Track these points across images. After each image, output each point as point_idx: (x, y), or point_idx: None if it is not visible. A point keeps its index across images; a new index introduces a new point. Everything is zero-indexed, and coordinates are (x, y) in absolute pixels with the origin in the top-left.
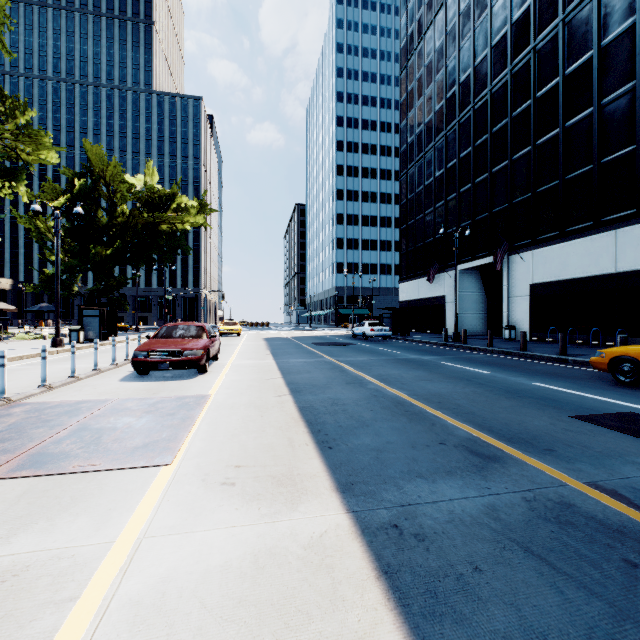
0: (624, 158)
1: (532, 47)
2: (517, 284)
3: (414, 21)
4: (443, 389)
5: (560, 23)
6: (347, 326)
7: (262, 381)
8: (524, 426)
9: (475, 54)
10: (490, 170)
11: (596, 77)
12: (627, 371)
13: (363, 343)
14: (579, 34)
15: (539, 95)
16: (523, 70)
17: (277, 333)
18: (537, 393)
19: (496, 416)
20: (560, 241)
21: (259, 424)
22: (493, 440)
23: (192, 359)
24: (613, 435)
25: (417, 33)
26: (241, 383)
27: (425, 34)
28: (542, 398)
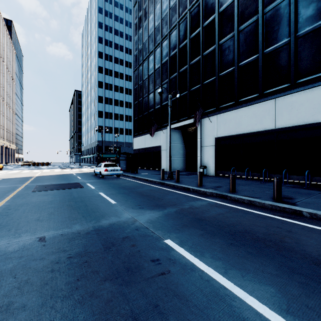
0: (281, 48)
1: None
2: (207, 138)
3: None
4: None
5: None
6: None
7: None
8: None
9: None
10: (189, 62)
11: None
12: None
13: (93, 183)
14: None
15: (221, 10)
16: None
17: (37, 172)
18: None
19: None
20: (236, 108)
21: None
22: None
23: None
24: None
25: None
26: None
27: None
28: None
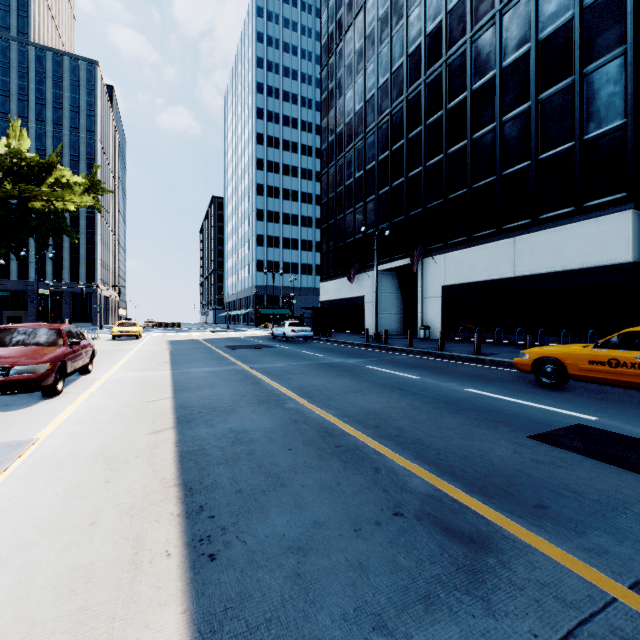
0: (521, 172)
1: (444, 60)
2: (431, 286)
3: (335, 20)
4: (377, 404)
5: (468, 41)
6: (267, 326)
7: (140, 406)
8: (488, 460)
9: (393, 60)
10: (406, 175)
11: (498, 95)
12: (550, 372)
13: (283, 345)
14: (484, 53)
15: (450, 107)
16: (436, 81)
17: (187, 335)
18: (477, 403)
19: (450, 445)
20: (468, 246)
21: (92, 504)
22: (464, 495)
23: (26, 378)
24: (590, 465)
25: (338, 32)
26: (104, 411)
27: (346, 34)
28: (485, 410)
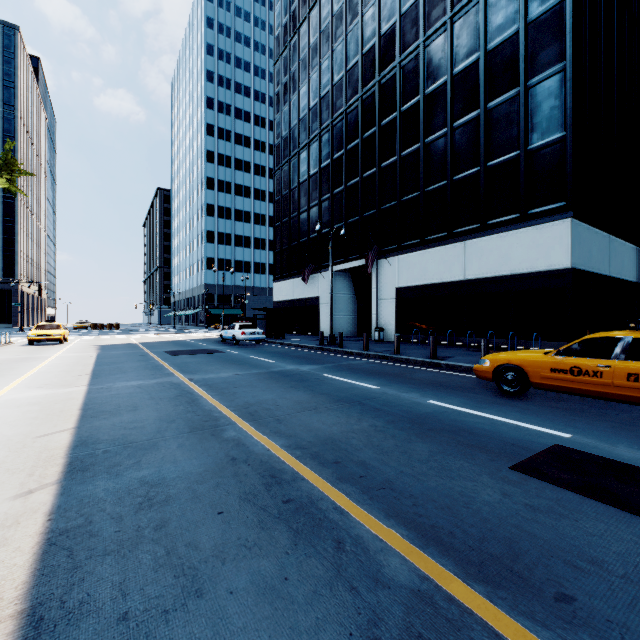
0: (471, 178)
1: (398, 62)
2: (385, 287)
3: (289, 11)
4: (335, 427)
5: (421, 45)
6: (218, 327)
7: (21, 444)
8: (477, 511)
9: (347, 58)
10: (361, 175)
11: (450, 101)
12: (511, 380)
13: (232, 349)
14: (436, 59)
15: (404, 109)
16: (390, 83)
17: (125, 338)
18: (444, 420)
19: (426, 488)
20: (421, 248)
21: None
22: (461, 586)
23: None
24: (592, 509)
25: (292, 25)
26: None
27: (300, 28)
28: (455, 430)
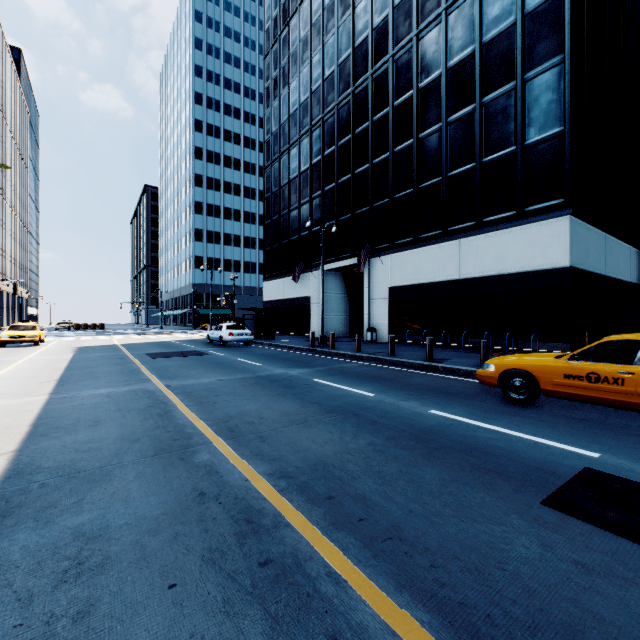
0: (466, 174)
1: (391, 55)
2: (377, 287)
3: (279, 4)
4: (327, 446)
5: (415, 37)
6: (206, 328)
7: None
8: (516, 575)
9: (339, 52)
10: (353, 171)
11: (444, 95)
12: (519, 387)
13: (218, 351)
14: (430, 52)
15: (397, 104)
16: (383, 77)
17: (107, 339)
18: (452, 435)
19: (445, 536)
20: (415, 247)
21: None
22: None
23: None
24: None
25: (282, 18)
26: None
27: (290, 21)
28: (466, 448)
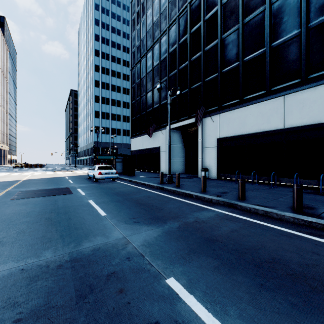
0: (290, 40)
1: None
2: (208, 138)
3: None
4: None
5: None
6: None
7: None
8: None
9: None
10: (189, 59)
11: None
12: None
13: (84, 188)
14: None
15: (224, 1)
16: None
17: (27, 174)
18: None
19: None
20: (240, 106)
21: None
22: None
23: None
24: None
25: None
26: None
27: None
28: None
